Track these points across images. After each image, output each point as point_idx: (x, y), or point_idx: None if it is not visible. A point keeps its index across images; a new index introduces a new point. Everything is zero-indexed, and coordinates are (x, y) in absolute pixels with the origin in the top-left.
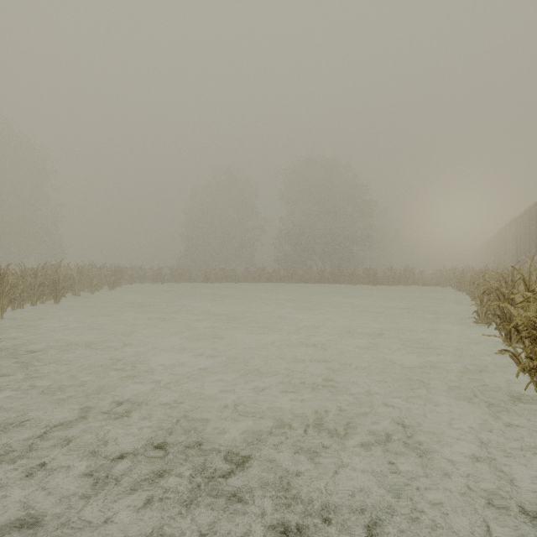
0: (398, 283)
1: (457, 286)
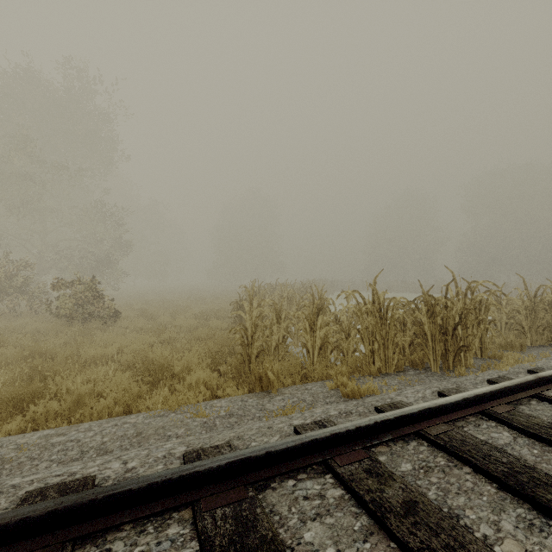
0: None
1: None
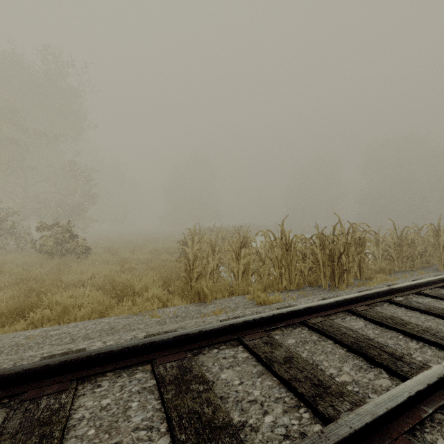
0: None
1: None
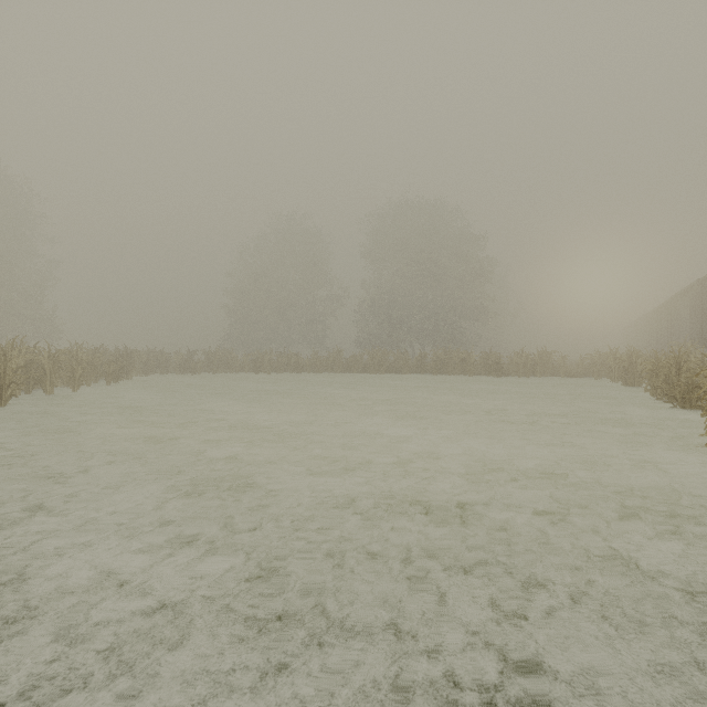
0: (531, 373)
1: (622, 378)
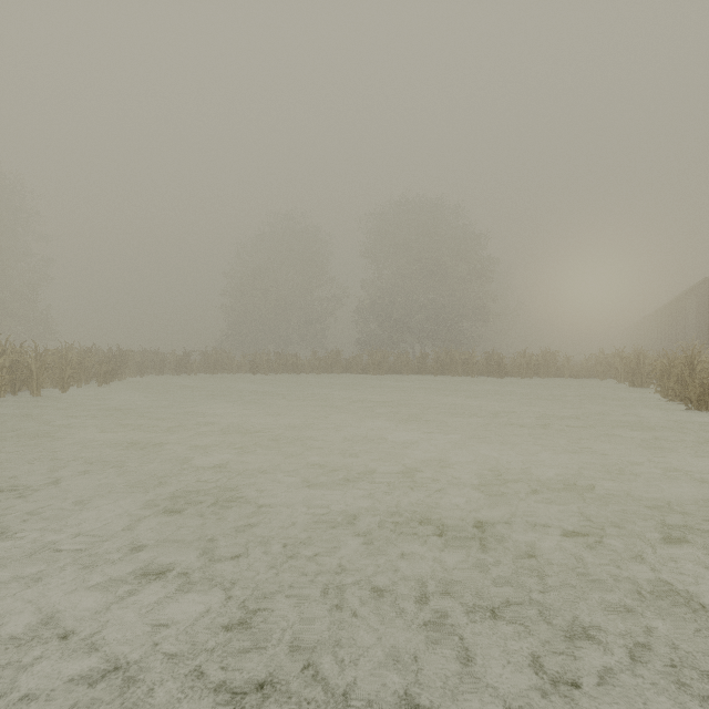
0: (534, 374)
1: (630, 379)
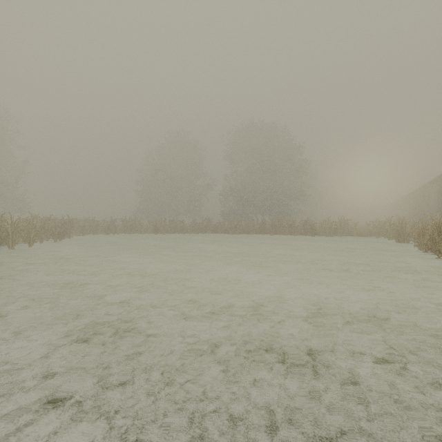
0: (334, 233)
1: (396, 237)
